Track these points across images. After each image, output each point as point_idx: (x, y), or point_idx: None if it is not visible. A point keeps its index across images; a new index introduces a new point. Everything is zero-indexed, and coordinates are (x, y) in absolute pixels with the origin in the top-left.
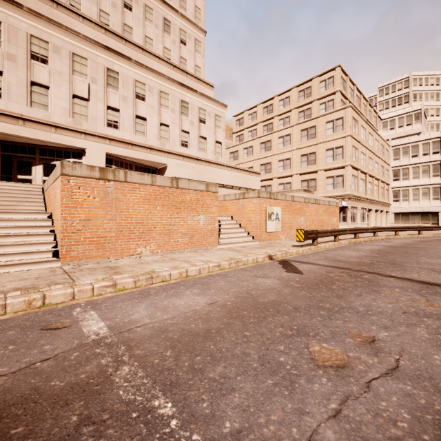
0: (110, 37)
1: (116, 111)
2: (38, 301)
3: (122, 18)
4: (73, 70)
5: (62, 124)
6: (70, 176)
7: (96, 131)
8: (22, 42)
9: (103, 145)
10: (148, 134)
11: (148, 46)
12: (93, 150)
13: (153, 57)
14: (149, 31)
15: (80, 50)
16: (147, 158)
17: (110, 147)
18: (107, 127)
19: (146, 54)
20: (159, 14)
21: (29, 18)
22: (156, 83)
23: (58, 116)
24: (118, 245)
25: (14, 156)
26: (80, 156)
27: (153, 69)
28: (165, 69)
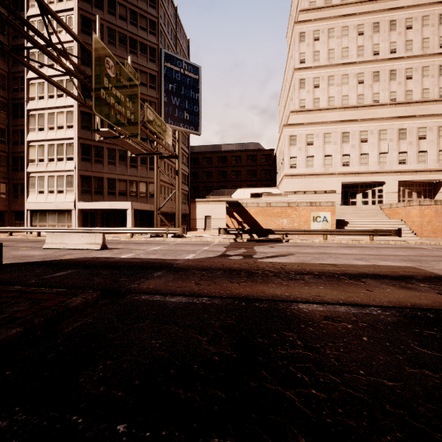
0: (398, 107)
1: (404, 153)
2: (437, 244)
3: (405, 88)
4: (379, 139)
5: (374, 170)
6: (422, 205)
7: (392, 169)
8: (357, 136)
9: (396, 176)
10: (428, 161)
11: (425, 95)
12: (390, 181)
13: (430, 103)
14: (426, 84)
15: (383, 126)
16: (427, 178)
17: (400, 177)
18: (398, 164)
19: (424, 103)
20: (435, 66)
21: (360, 123)
22: (435, 122)
23: (372, 167)
24: (441, 233)
25: (348, 190)
26: (381, 185)
27: (432, 114)
28: (441, 106)
